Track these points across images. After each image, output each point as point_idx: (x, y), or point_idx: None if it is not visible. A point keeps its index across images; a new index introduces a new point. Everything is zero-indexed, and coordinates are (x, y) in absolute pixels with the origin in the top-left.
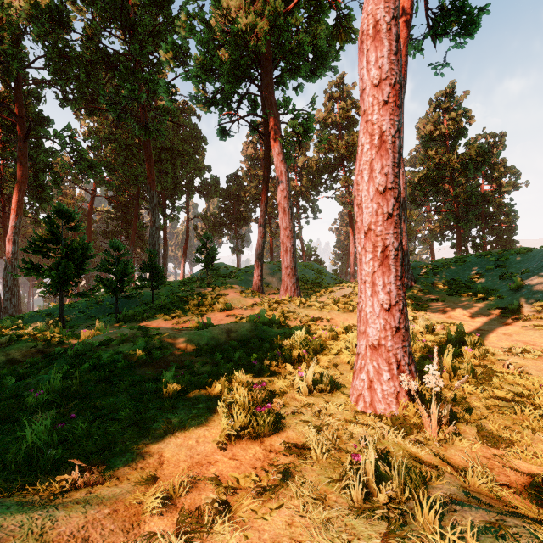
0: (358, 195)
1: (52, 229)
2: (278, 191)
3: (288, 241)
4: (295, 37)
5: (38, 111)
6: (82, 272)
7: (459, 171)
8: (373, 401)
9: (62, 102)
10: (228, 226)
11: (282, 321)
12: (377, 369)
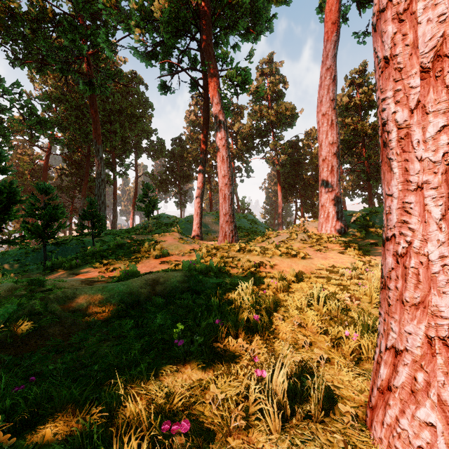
0: None
1: None
2: (217, 140)
3: (226, 188)
4: None
5: None
6: (9, 218)
7: (371, 137)
8: None
9: (12, 61)
10: (173, 183)
11: (221, 268)
12: None
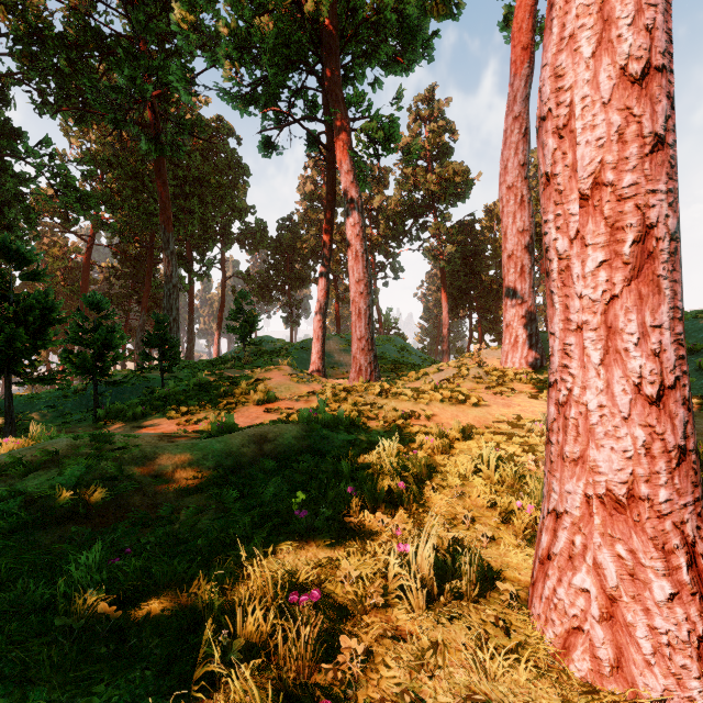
0: (559, 104)
1: None
2: (347, 226)
3: (361, 300)
4: None
5: (4, 119)
6: (43, 345)
7: None
8: (625, 662)
9: (39, 107)
10: (279, 288)
11: (354, 419)
12: (629, 566)
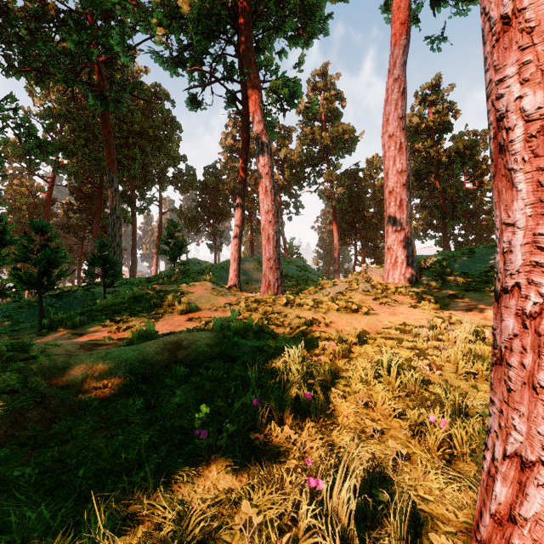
0: None
1: None
2: (259, 166)
3: (270, 227)
4: None
5: None
6: None
7: (446, 165)
8: None
9: (6, 70)
10: (205, 221)
11: (263, 327)
12: None
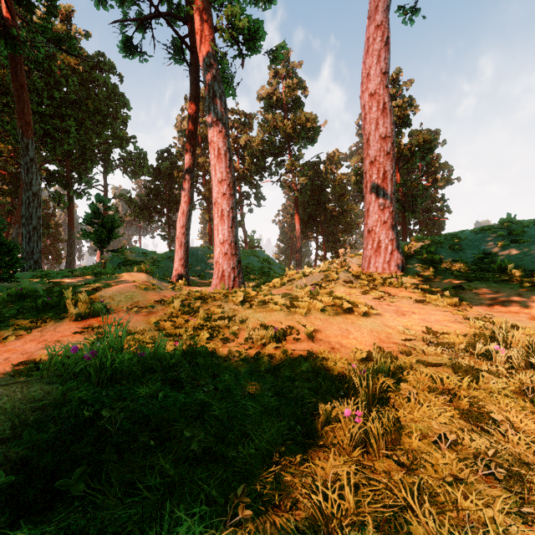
0: None
1: None
2: (209, 122)
3: (224, 201)
4: None
5: None
6: None
7: (406, 159)
8: None
9: None
10: (159, 210)
11: (194, 349)
12: None
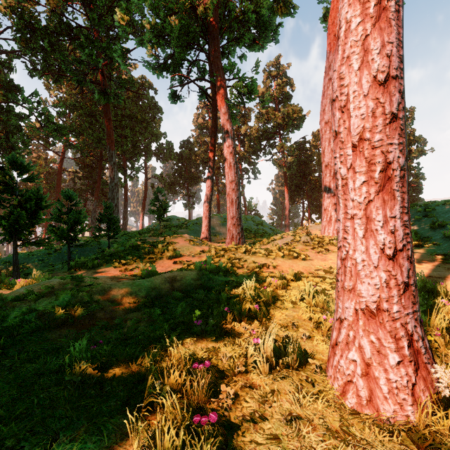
0: (341, 94)
1: (4, 179)
2: (224, 147)
3: (233, 193)
4: (240, 4)
5: (9, 79)
6: (36, 222)
7: None
8: (374, 397)
9: (31, 71)
10: (181, 185)
11: (228, 268)
12: (377, 347)
